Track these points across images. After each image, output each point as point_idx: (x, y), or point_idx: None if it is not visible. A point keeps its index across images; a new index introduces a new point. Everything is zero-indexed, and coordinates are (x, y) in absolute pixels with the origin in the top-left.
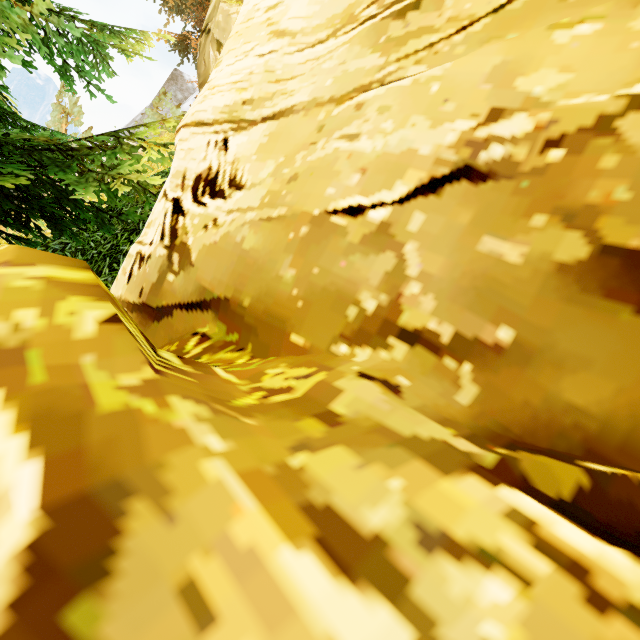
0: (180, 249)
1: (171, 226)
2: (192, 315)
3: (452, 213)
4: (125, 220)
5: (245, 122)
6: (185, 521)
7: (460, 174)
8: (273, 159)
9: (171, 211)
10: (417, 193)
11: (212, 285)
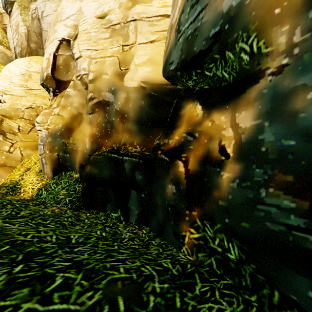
0: None
1: None
2: None
3: (29, 110)
4: None
5: (6, 93)
6: (7, 121)
7: (30, 107)
8: (11, 100)
9: None
10: (26, 108)
11: (2, 113)
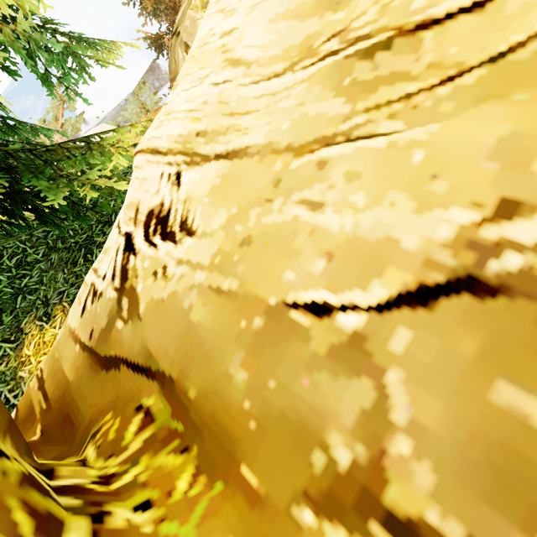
0: (129, 294)
1: (122, 265)
2: (138, 377)
3: (450, 336)
4: (99, 213)
5: (198, 156)
6: None
7: (461, 286)
8: (225, 207)
9: (123, 247)
10: (401, 302)
11: (157, 353)
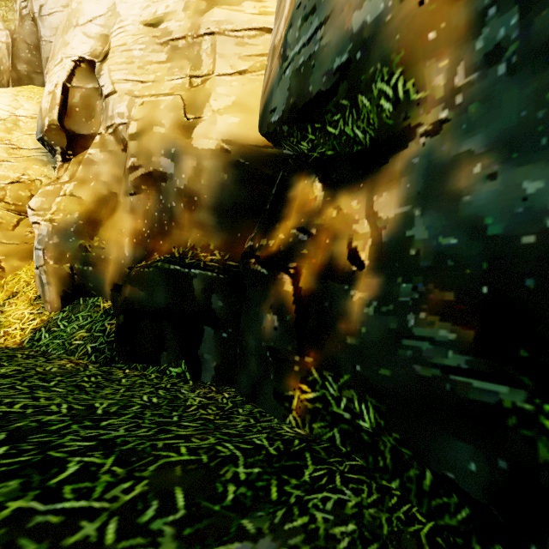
0: None
1: None
2: None
3: (16, 187)
4: None
5: None
6: None
7: (17, 182)
8: None
9: None
10: (10, 183)
11: None
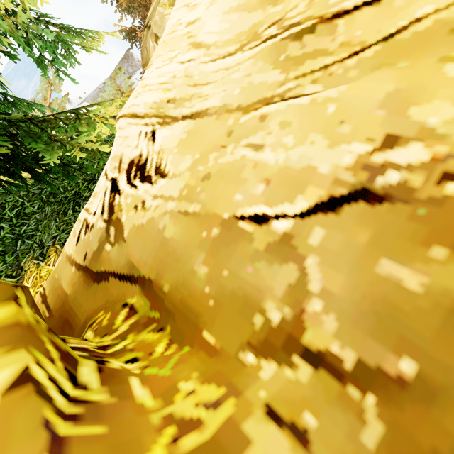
0: (116, 224)
1: (109, 202)
2: (123, 284)
3: (350, 231)
4: (85, 172)
5: (169, 118)
6: None
7: (358, 196)
8: (190, 154)
9: (110, 189)
10: (317, 209)
11: (139, 264)
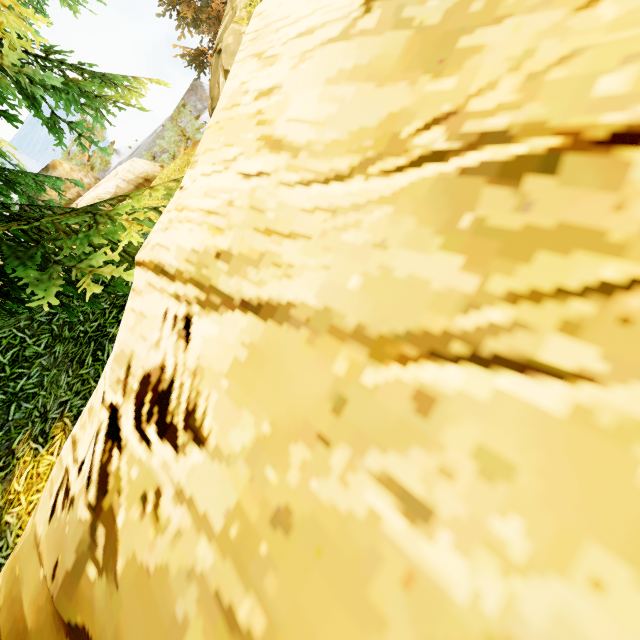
0: (107, 521)
1: (101, 463)
2: None
3: None
4: (114, 294)
5: (217, 295)
6: None
7: None
8: (252, 414)
9: (105, 430)
10: None
11: None
